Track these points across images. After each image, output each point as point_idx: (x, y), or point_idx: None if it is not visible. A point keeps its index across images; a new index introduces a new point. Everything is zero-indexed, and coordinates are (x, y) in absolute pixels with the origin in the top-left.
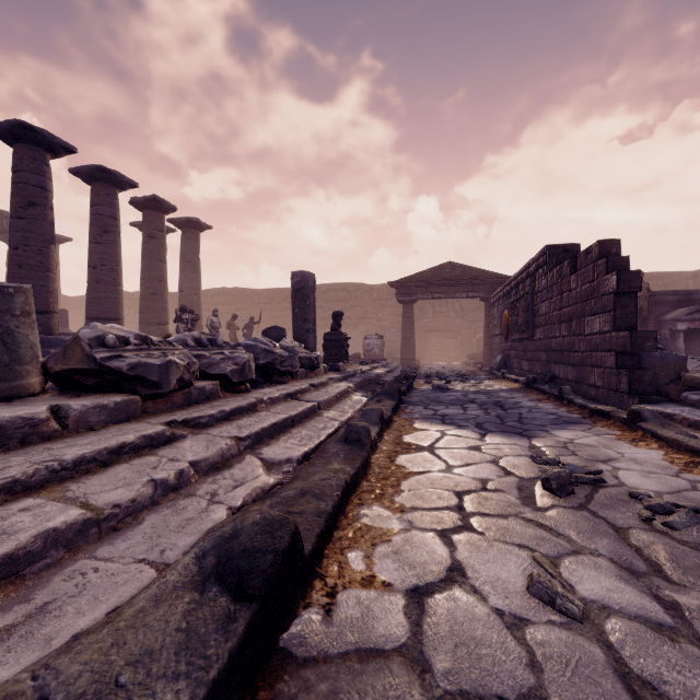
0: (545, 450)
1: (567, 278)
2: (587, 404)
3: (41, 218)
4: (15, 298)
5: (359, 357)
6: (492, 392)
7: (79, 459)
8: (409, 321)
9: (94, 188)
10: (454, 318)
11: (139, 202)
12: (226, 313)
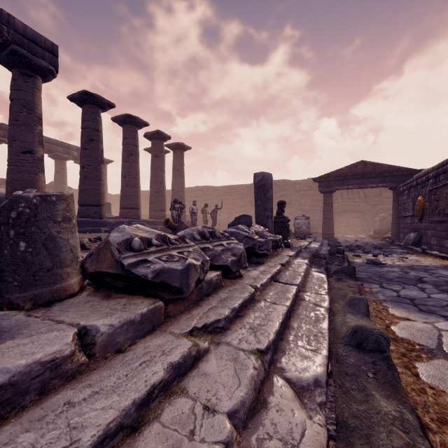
0: None
1: None
2: None
3: (96, 148)
4: (57, 205)
5: (290, 232)
6: (428, 268)
7: (100, 438)
8: (329, 206)
9: (124, 128)
10: (359, 203)
11: (149, 135)
12: (198, 202)
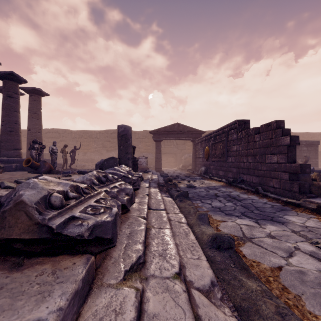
0: (305, 234)
1: (252, 135)
2: (279, 197)
3: None
4: None
5: None
6: (216, 188)
7: None
8: (159, 150)
9: None
10: (173, 148)
11: (0, 74)
12: None
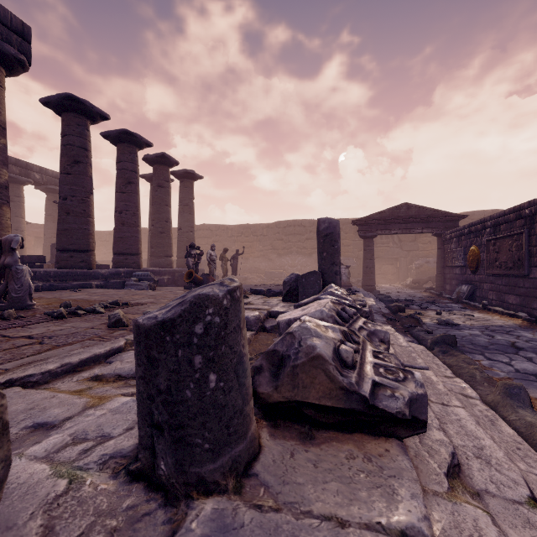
0: None
1: None
2: None
3: (83, 173)
4: (240, 303)
5: None
6: (507, 330)
7: None
8: (370, 253)
9: (120, 148)
10: (393, 248)
11: (151, 159)
12: (206, 244)
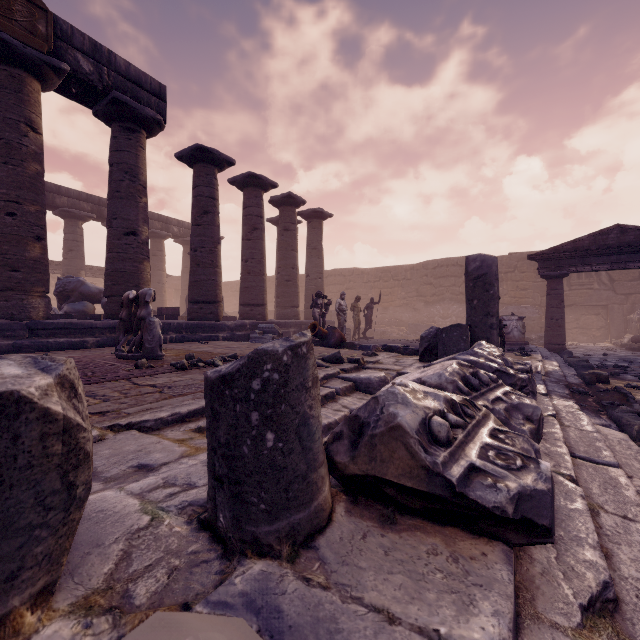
0: None
1: None
2: None
3: (211, 223)
4: (307, 360)
5: None
6: None
7: None
8: (557, 298)
9: (246, 193)
10: (599, 291)
11: (277, 200)
12: (338, 292)
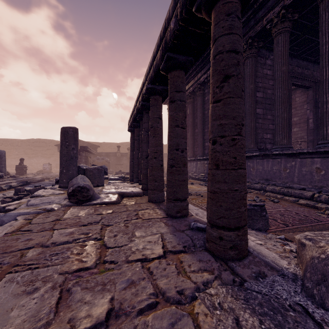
0: None
1: None
2: None
3: None
4: None
5: (42, 171)
6: None
7: None
8: None
9: None
10: None
11: None
12: None
